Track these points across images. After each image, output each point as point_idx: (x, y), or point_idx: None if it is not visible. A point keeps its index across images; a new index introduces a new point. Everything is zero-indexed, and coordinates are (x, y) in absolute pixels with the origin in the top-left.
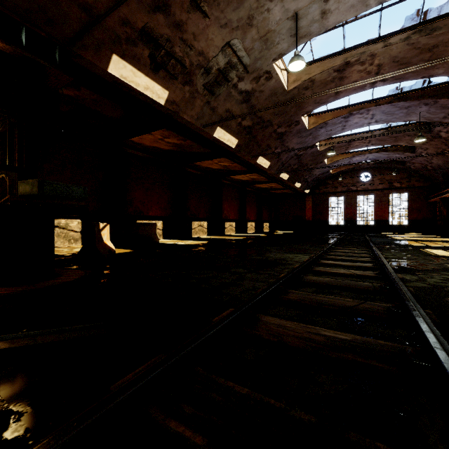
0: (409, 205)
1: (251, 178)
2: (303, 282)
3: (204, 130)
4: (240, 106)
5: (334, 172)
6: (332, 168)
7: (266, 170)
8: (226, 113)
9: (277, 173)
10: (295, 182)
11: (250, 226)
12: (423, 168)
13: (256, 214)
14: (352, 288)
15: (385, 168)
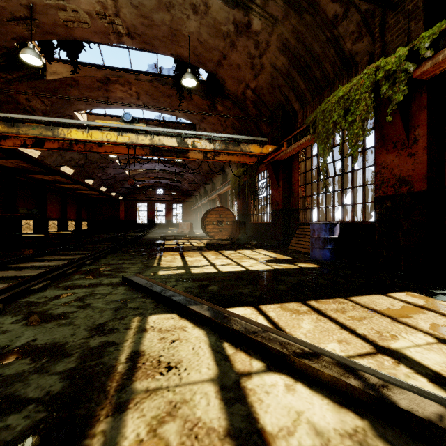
0: (183, 211)
1: (75, 187)
2: (115, 238)
3: (55, 167)
4: (79, 155)
5: (141, 186)
6: (138, 184)
7: (91, 185)
8: (70, 158)
9: (98, 187)
10: (111, 192)
11: (70, 224)
12: (188, 191)
13: (76, 214)
14: (128, 238)
15: (171, 188)
